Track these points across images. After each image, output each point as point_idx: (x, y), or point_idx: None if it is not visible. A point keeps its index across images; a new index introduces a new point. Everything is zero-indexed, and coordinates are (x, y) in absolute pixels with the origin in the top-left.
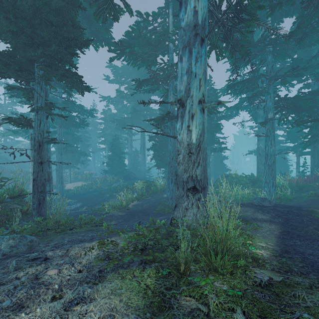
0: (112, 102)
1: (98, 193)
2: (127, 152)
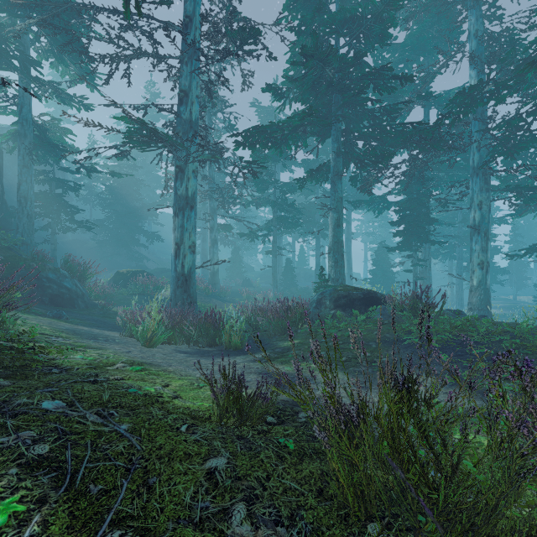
0: None
1: None
2: None
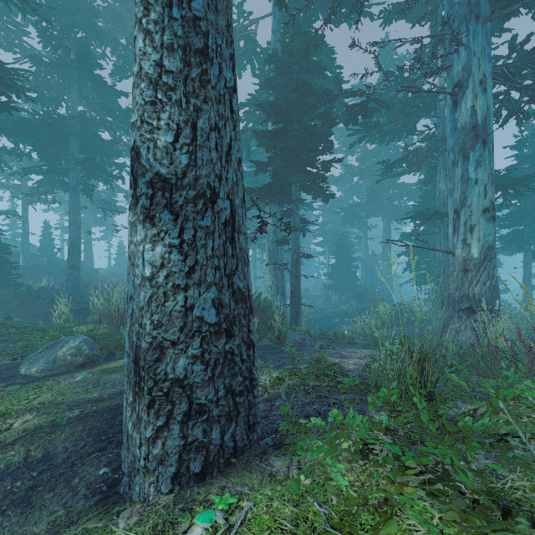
0: (335, 183)
1: (321, 316)
2: (358, 257)
